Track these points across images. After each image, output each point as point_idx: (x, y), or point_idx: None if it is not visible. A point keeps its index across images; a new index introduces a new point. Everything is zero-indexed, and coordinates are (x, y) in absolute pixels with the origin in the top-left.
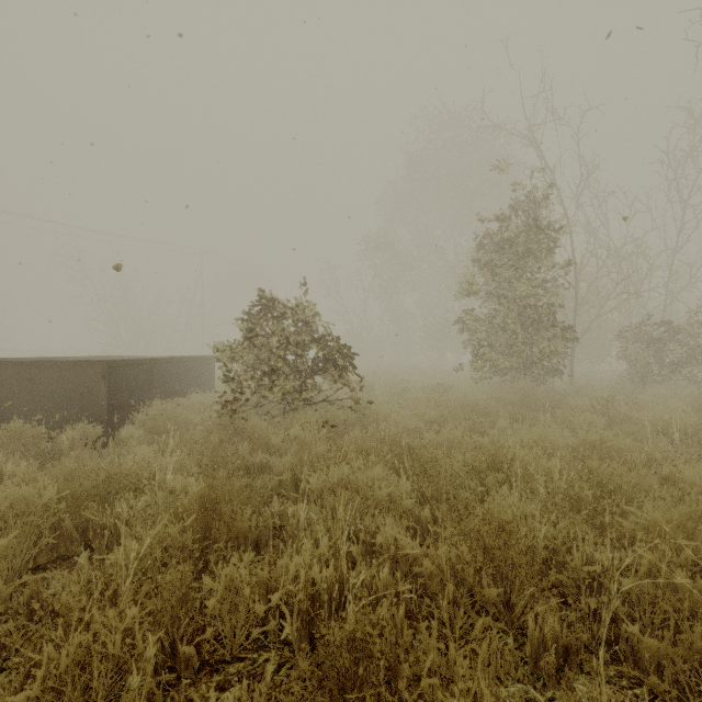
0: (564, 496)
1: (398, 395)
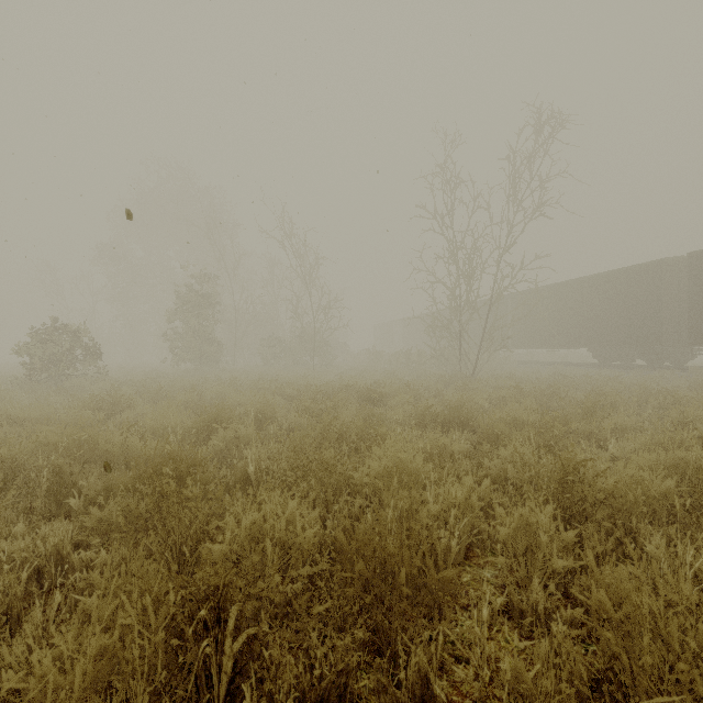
0: (166, 384)
1: (126, 376)
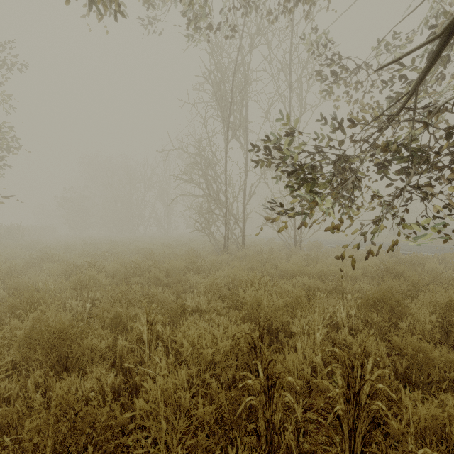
0: None
1: None
